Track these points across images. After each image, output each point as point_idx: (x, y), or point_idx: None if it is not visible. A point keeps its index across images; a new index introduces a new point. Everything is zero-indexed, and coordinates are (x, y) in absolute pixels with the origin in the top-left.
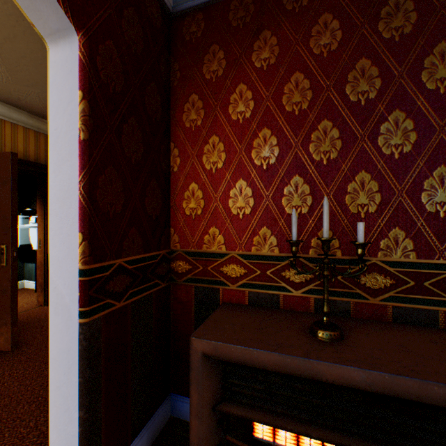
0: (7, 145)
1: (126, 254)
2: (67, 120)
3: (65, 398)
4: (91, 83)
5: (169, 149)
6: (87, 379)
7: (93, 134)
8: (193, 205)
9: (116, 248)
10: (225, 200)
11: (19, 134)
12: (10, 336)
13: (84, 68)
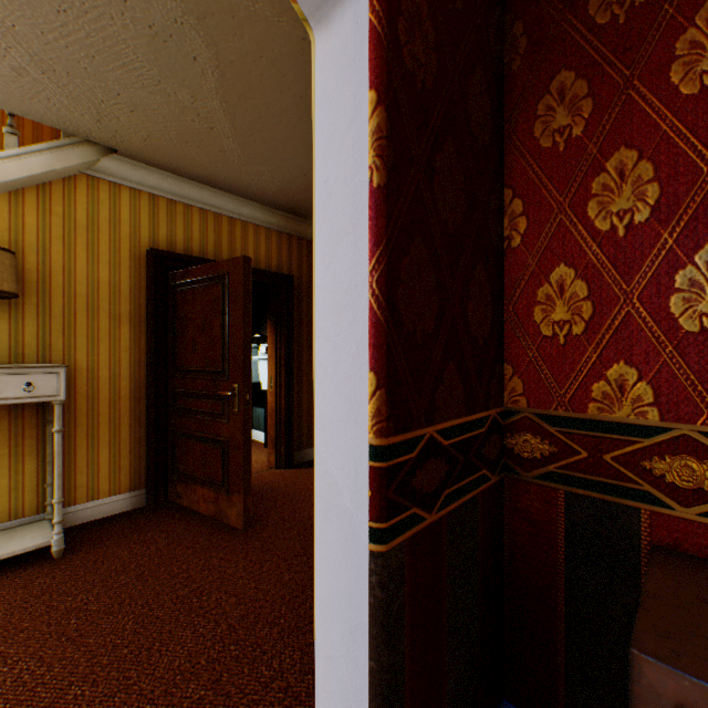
0: (237, 252)
1: (438, 415)
2: (345, 158)
3: (341, 685)
4: (389, 73)
5: (501, 203)
6: (383, 666)
7: (391, 175)
8: (560, 315)
9: (424, 404)
10: (656, 298)
11: (249, 235)
12: (243, 510)
13: (378, 43)
